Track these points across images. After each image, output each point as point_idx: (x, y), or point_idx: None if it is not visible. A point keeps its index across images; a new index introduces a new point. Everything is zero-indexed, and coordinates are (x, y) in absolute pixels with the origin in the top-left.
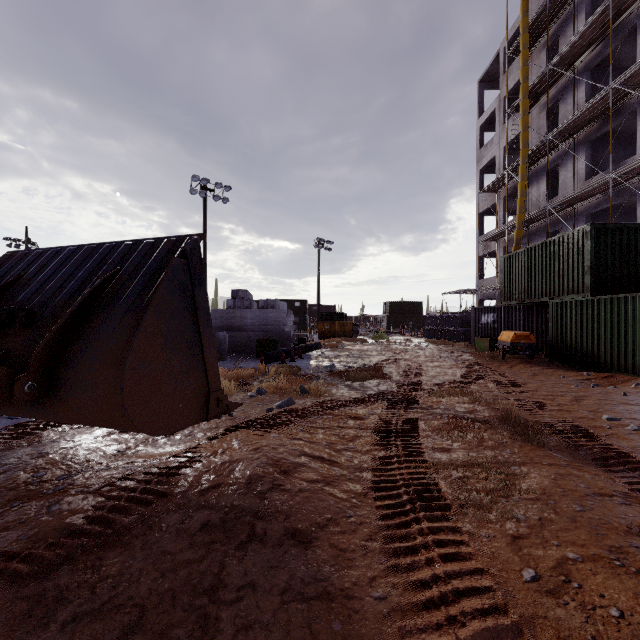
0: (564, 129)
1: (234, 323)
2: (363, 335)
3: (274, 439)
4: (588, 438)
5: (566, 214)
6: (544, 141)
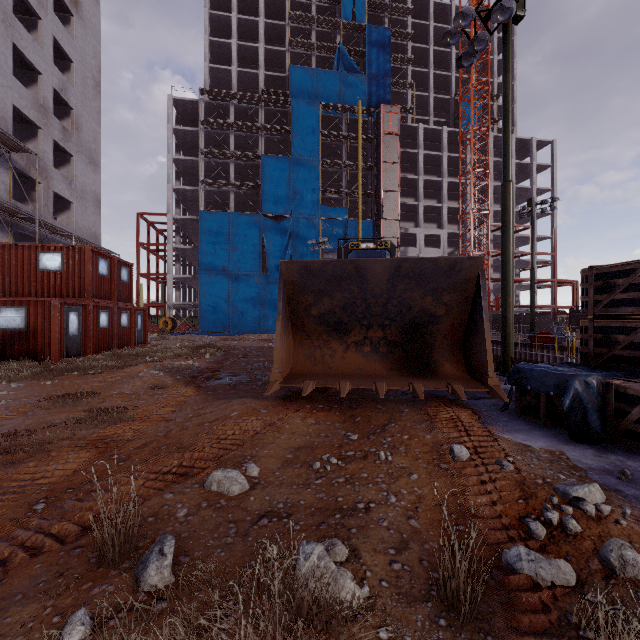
0: None
1: None
2: None
3: (234, 409)
4: None
5: None
6: None
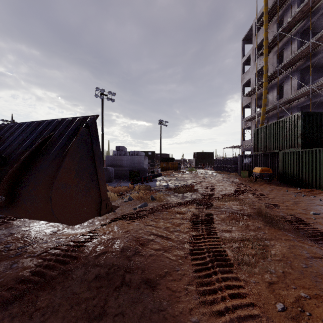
0: (286, 64)
1: (117, 163)
2: (183, 169)
3: (136, 225)
4: (304, 224)
5: (287, 107)
6: (276, 70)
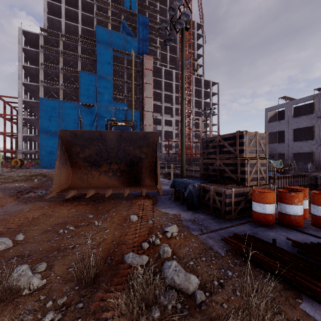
0: None
1: None
2: None
3: (28, 207)
4: None
5: None
6: None
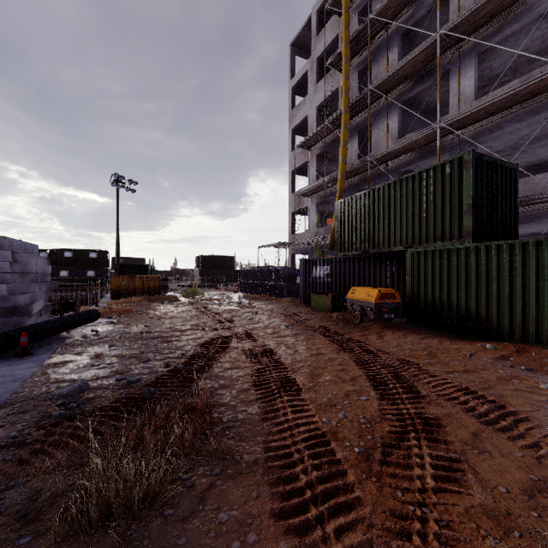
0: (384, 82)
1: None
2: (174, 290)
3: None
4: None
5: (379, 171)
6: (365, 92)
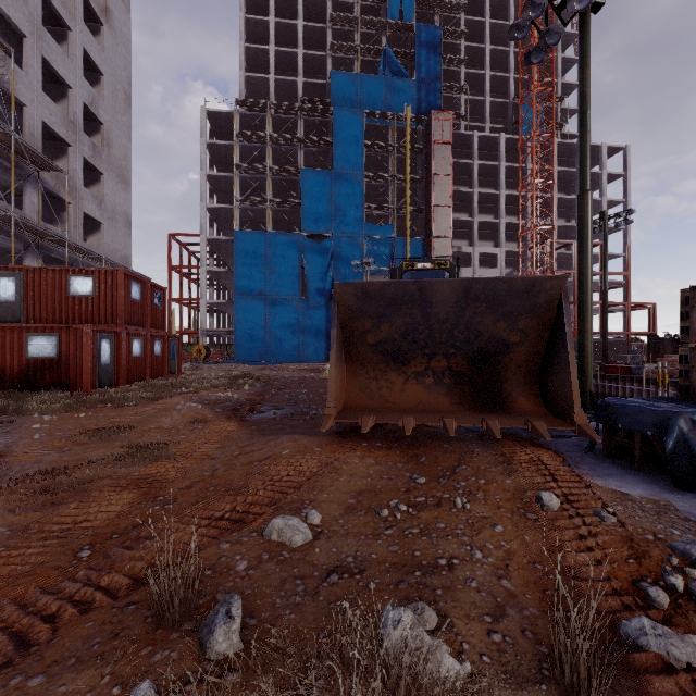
0: None
1: None
2: None
3: (285, 447)
4: None
5: None
6: None
